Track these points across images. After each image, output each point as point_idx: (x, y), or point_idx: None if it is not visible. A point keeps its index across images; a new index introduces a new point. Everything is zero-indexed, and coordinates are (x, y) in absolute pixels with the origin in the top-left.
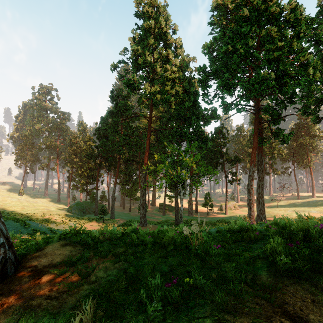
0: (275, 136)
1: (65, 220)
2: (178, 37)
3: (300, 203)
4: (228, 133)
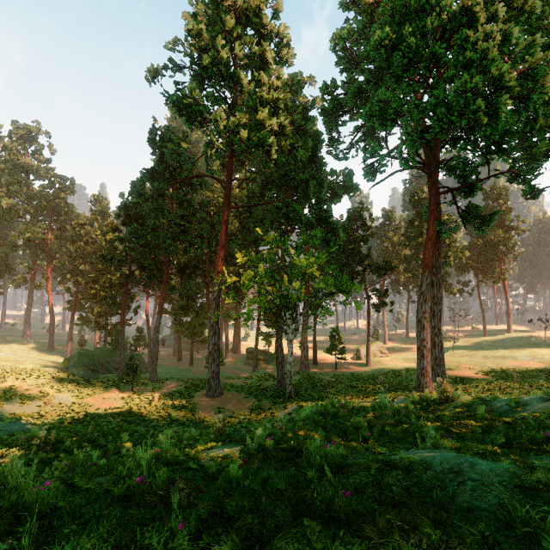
0: (467, 217)
1: (48, 389)
2: (284, 25)
3: (490, 343)
4: (372, 220)
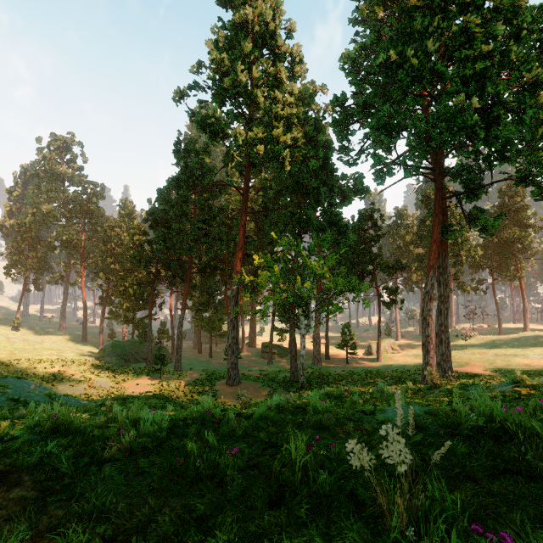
0: (472, 221)
1: (89, 375)
2: (297, 44)
3: (504, 341)
4: (382, 220)
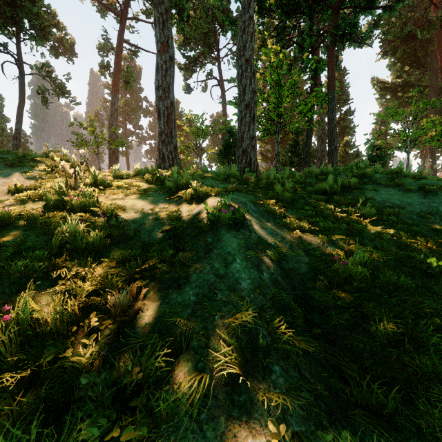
0: None
1: None
2: None
3: None
4: None
